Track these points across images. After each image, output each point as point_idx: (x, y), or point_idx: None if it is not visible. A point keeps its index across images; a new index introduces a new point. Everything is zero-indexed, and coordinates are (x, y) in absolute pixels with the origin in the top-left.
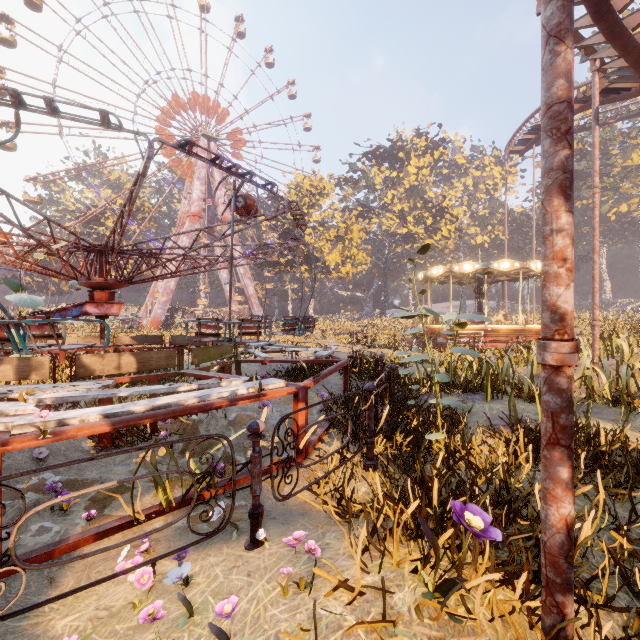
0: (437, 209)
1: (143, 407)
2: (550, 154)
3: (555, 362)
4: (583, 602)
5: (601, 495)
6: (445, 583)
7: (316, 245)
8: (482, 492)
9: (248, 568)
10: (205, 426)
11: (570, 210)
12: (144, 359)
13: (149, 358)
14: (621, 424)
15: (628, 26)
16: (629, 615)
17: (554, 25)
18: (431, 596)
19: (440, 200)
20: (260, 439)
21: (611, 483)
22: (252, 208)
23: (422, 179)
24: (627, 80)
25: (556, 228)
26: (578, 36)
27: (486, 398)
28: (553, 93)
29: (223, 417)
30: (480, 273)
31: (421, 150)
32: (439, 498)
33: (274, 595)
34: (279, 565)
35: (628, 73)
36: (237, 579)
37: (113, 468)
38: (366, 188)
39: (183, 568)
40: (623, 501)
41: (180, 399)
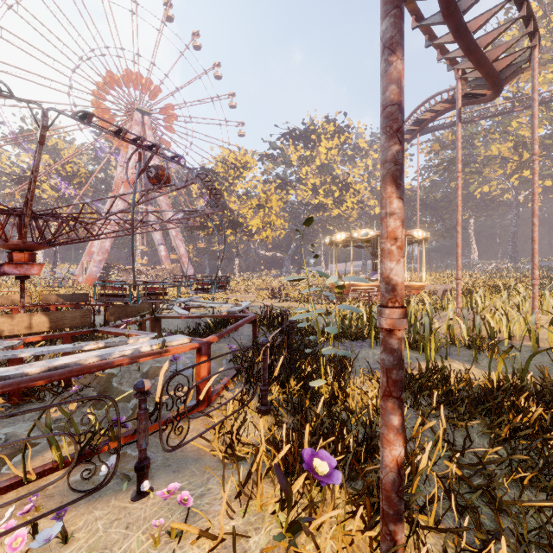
0: (343, 184)
1: (38, 368)
2: (385, 148)
3: (388, 326)
4: (414, 527)
5: (441, 430)
6: (294, 524)
7: (240, 212)
8: (350, 432)
9: (128, 520)
10: (118, 379)
11: (400, 197)
12: (57, 318)
13: (62, 317)
14: (472, 364)
15: (480, 45)
16: (448, 535)
17: (388, 38)
18: (281, 538)
19: (345, 176)
20: (145, 397)
21: (455, 416)
22: (165, 179)
23: (331, 158)
24: (482, 88)
25: (389, 212)
26: (445, 49)
27: (371, 345)
28: (387, 96)
29: (136, 370)
30: (375, 239)
31: (330, 134)
32: (311, 440)
33: (146, 546)
34: (158, 514)
35: (482, 82)
36: (115, 532)
37: (21, 424)
38: (284, 164)
39: (55, 529)
40: (462, 431)
41: (80, 359)
